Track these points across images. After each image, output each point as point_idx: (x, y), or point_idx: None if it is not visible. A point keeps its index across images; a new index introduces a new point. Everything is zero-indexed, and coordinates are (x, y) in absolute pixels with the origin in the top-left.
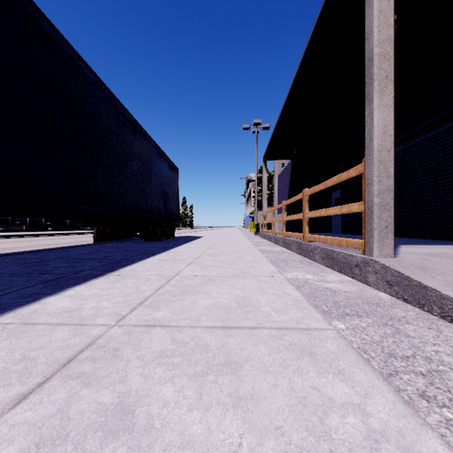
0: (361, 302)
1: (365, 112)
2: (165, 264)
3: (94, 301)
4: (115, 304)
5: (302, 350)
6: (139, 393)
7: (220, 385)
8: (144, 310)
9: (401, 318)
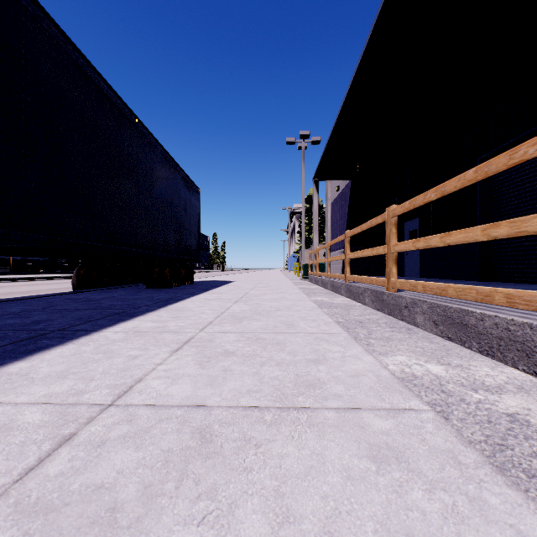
0: None
1: None
2: (127, 346)
3: None
4: None
5: None
6: None
7: None
8: None
9: None
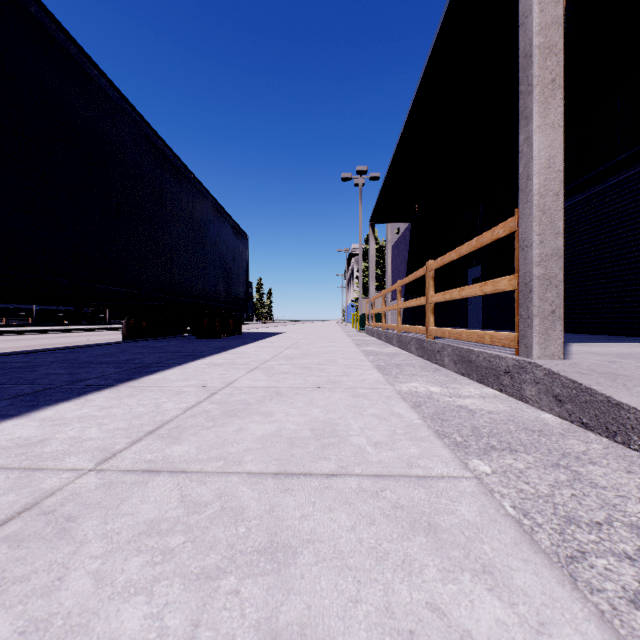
0: (515, 428)
1: (520, 137)
2: (215, 370)
3: (77, 428)
4: (109, 432)
5: (415, 519)
6: (71, 621)
7: (243, 601)
8: (153, 443)
9: (581, 455)
